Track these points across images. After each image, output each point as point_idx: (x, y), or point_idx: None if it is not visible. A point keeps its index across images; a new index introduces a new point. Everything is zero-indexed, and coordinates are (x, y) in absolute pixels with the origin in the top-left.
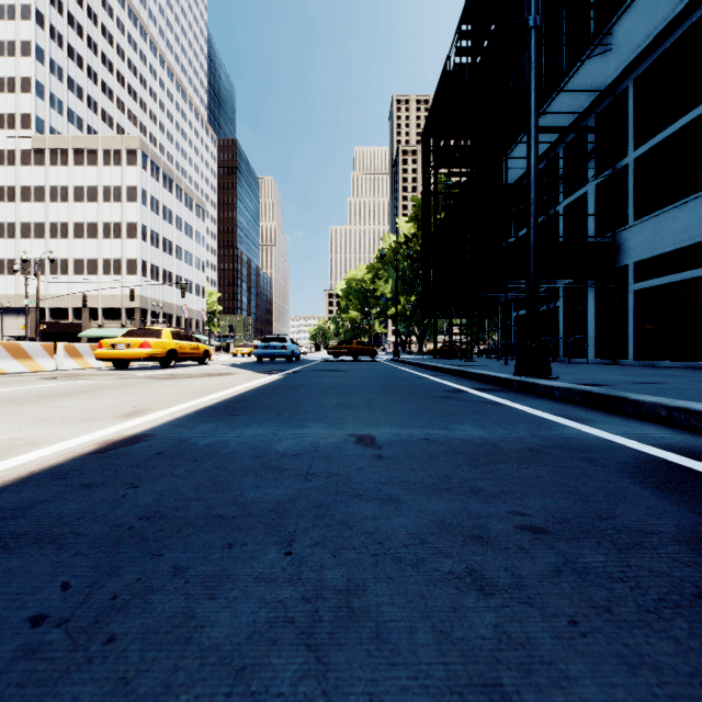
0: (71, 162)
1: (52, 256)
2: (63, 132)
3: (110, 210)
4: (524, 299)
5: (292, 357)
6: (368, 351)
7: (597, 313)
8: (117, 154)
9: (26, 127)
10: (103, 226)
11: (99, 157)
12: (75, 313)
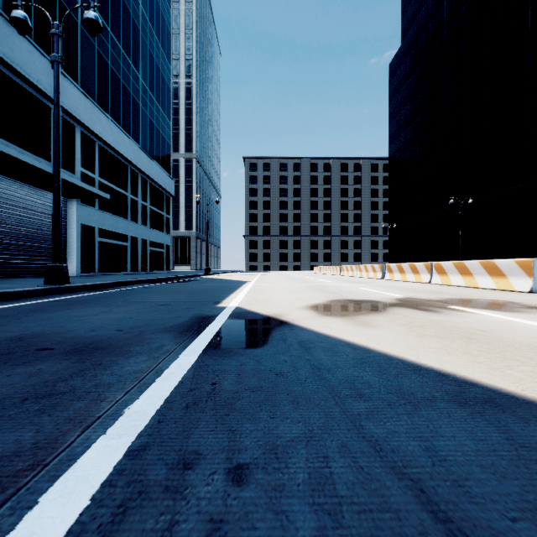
0: None
1: None
2: None
3: None
4: None
5: None
6: None
7: None
8: None
9: None
10: None
11: None
12: None
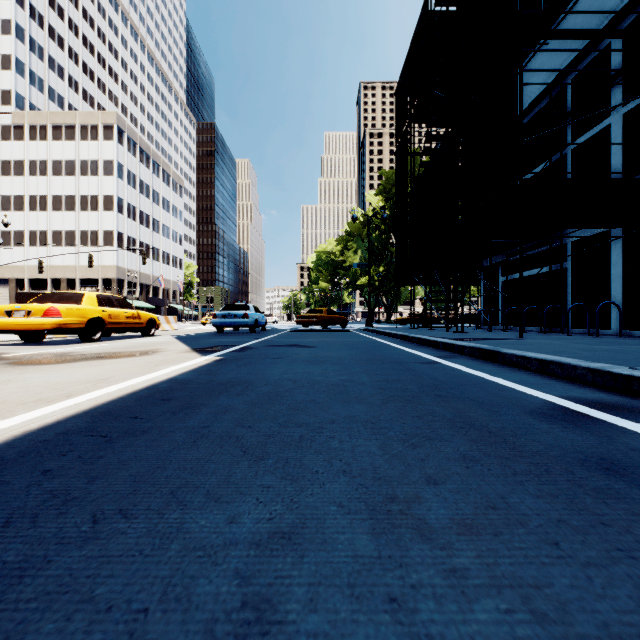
0: (50, 137)
1: (6, 220)
2: (43, 109)
3: (87, 183)
4: (515, 262)
5: (255, 326)
6: (338, 320)
7: (626, 273)
8: (94, 129)
9: (6, 103)
10: (81, 199)
11: (76, 132)
12: (53, 283)
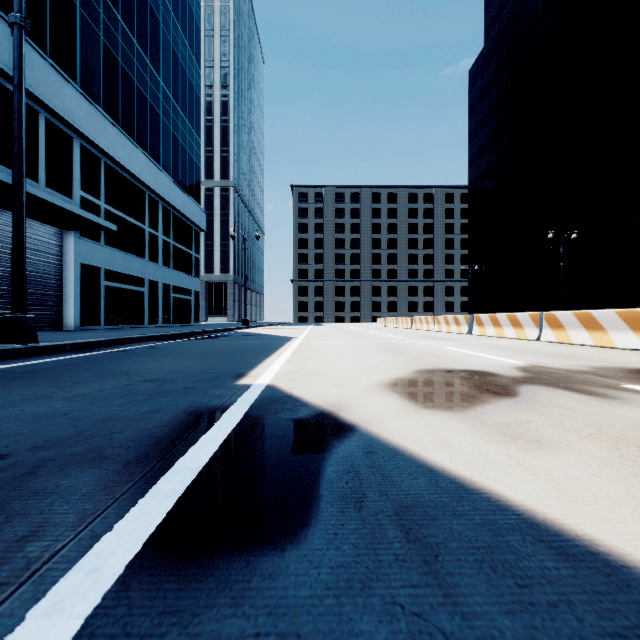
0: None
1: None
2: None
3: None
4: None
5: None
6: None
7: None
8: None
9: None
10: None
11: None
12: None
